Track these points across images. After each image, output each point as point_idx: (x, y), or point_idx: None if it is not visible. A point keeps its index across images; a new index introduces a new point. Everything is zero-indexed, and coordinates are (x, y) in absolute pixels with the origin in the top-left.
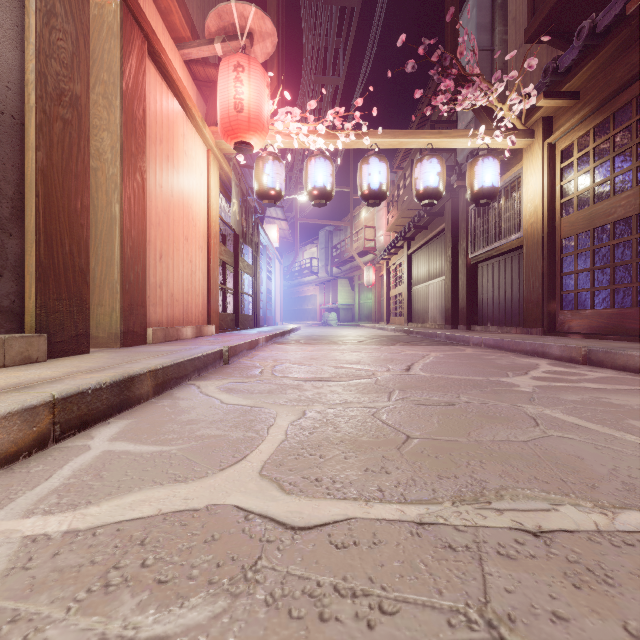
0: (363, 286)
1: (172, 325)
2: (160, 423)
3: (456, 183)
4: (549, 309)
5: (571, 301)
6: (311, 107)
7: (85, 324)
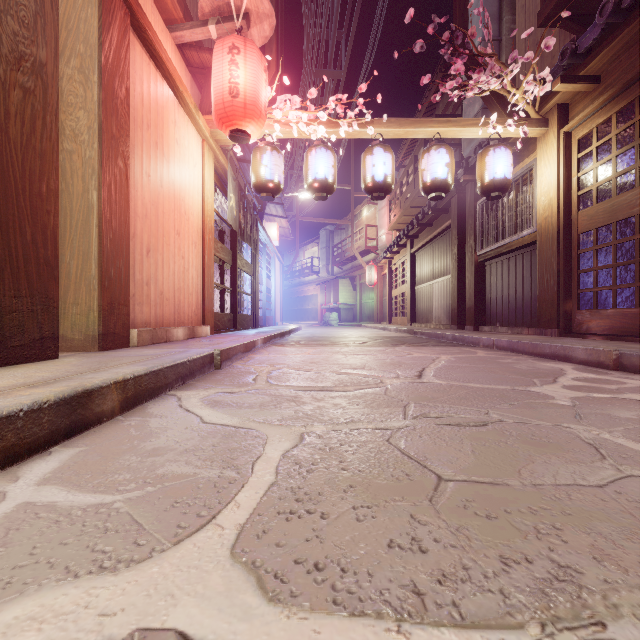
0: (365, 286)
1: (161, 326)
2: (116, 453)
3: (463, 177)
4: (565, 309)
5: (590, 300)
6: (312, 95)
7: (52, 325)
